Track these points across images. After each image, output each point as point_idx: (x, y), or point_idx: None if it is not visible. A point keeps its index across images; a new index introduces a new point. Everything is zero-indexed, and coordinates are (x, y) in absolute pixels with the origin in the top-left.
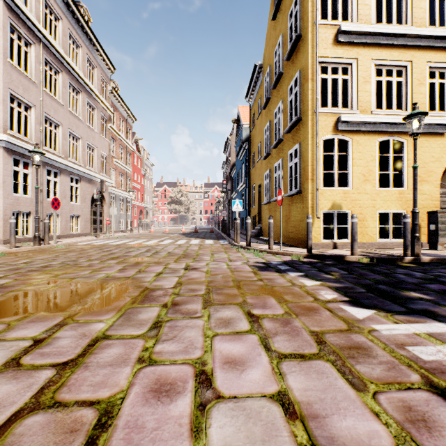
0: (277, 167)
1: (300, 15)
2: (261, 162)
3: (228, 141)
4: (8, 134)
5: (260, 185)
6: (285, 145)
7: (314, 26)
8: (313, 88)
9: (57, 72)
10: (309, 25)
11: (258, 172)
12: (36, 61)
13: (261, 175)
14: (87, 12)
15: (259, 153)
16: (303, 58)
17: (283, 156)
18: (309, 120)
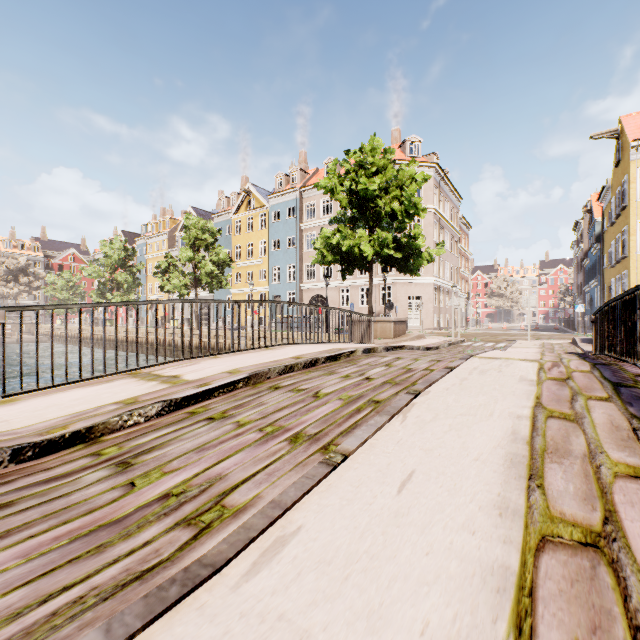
0: (617, 279)
1: (627, 192)
2: (610, 268)
3: (579, 224)
4: (433, 276)
5: (610, 287)
6: (621, 266)
7: (635, 203)
8: (634, 239)
9: (441, 229)
10: (631, 203)
11: (608, 275)
12: (438, 231)
13: (610, 279)
14: (447, 171)
15: (609, 258)
16: (628, 220)
17: (621, 273)
18: (631, 259)
